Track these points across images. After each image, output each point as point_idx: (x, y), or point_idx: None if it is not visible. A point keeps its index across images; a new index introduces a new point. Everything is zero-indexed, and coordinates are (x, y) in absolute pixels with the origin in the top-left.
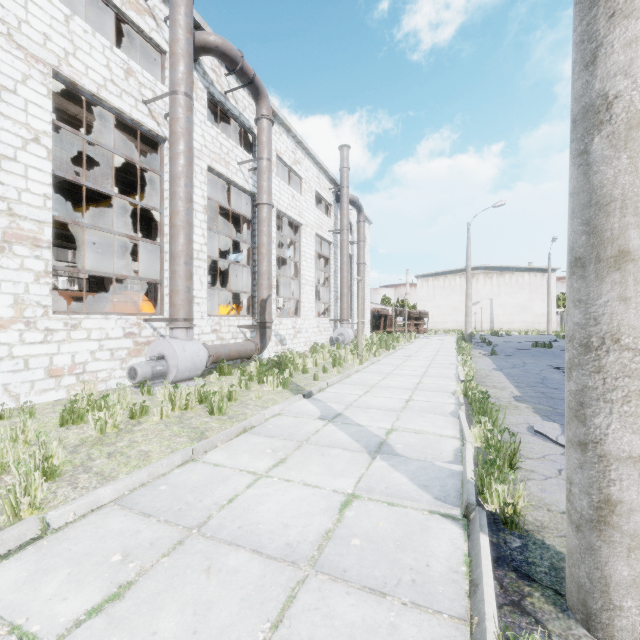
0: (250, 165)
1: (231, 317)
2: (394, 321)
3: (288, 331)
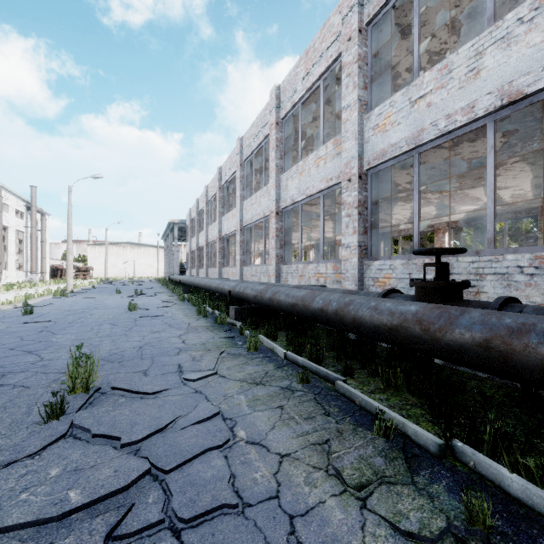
0: None
1: None
2: None
3: (3, 277)
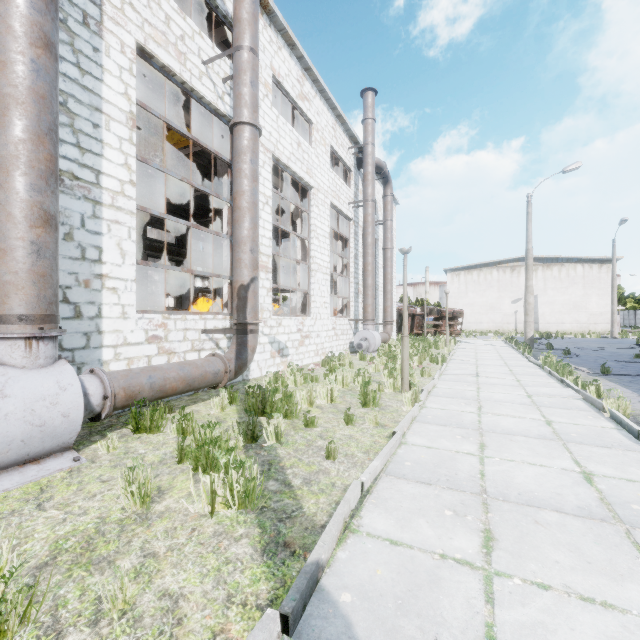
0: (227, 74)
1: (189, 315)
2: (423, 321)
3: (291, 336)
